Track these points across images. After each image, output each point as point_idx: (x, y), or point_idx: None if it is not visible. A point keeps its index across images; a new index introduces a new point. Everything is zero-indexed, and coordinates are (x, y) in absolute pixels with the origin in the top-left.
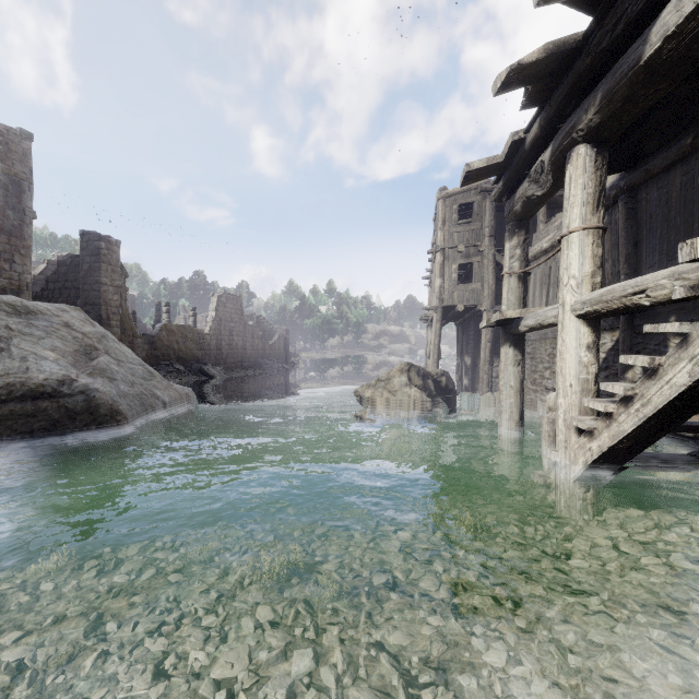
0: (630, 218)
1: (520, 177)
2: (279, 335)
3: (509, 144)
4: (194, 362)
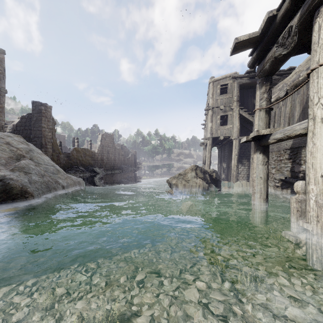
0: None
1: (268, 47)
2: (131, 154)
3: (265, 20)
4: (90, 166)
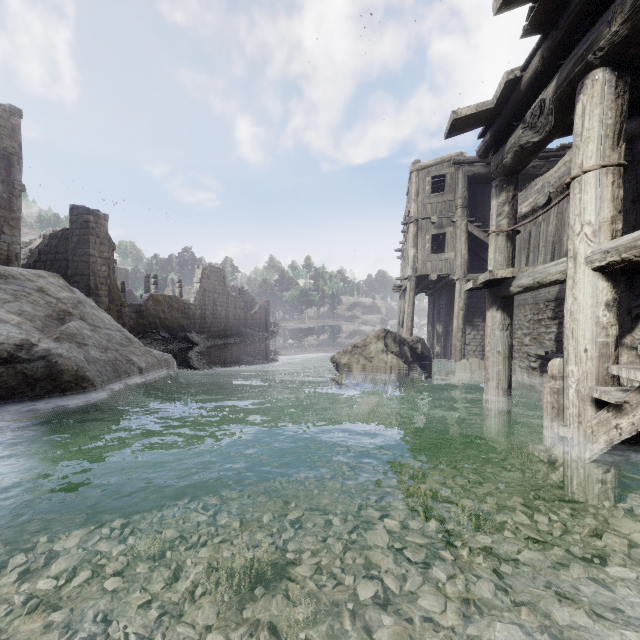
0: (628, 172)
1: (510, 126)
2: (259, 306)
3: (503, 85)
4: (180, 330)
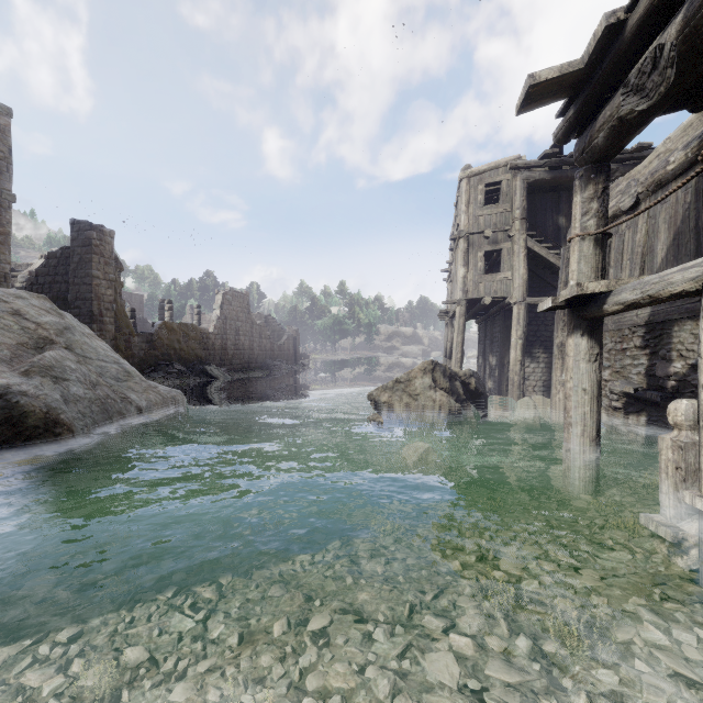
0: None
1: (603, 96)
2: (288, 336)
3: (600, 33)
4: (197, 362)
